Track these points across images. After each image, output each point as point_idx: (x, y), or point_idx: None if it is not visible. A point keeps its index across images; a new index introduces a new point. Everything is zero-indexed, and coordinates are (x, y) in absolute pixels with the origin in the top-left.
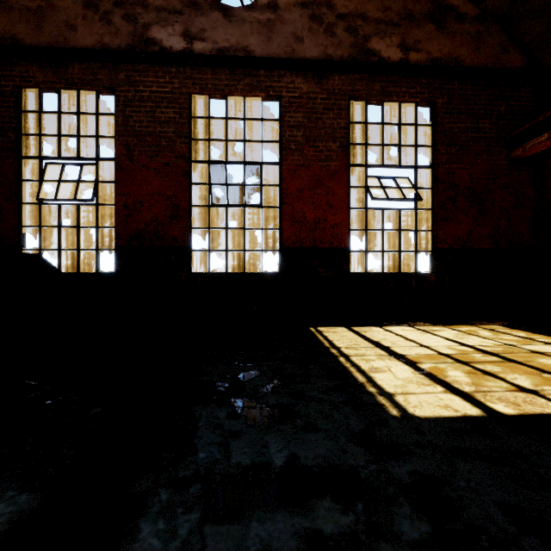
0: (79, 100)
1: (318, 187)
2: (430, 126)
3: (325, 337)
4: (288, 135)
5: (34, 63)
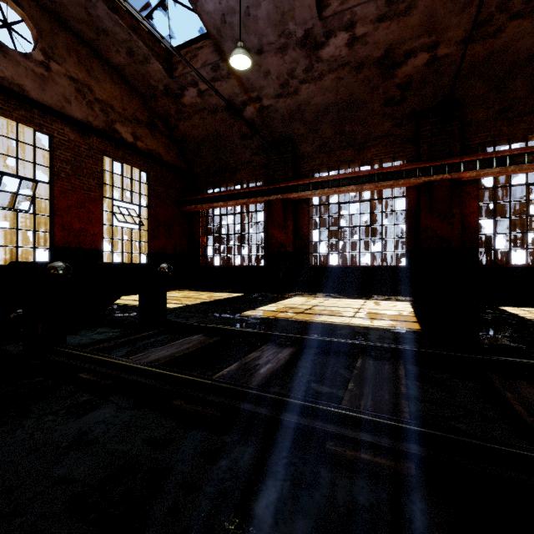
0: None
1: (83, 207)
2: (147, 184)
3: None
4: (59, 166)
5: None
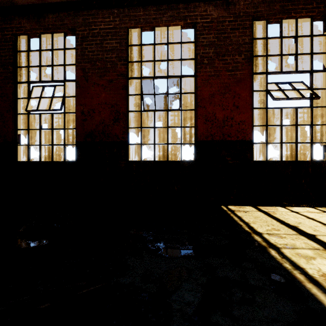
0: (53, 40)
1: (226, 92)
2: (324, 35)
3: (239, 218)
4: (202, 52)
5: (24, 17)
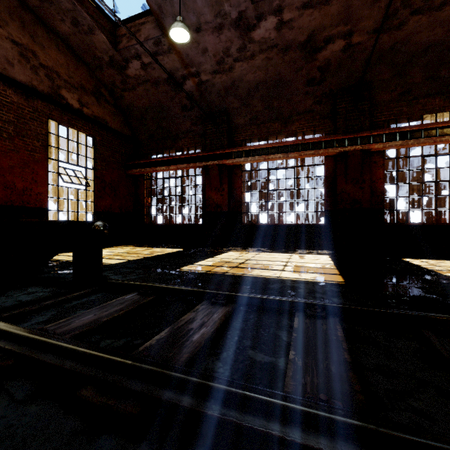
0: None
1: (26, 167)
2: (93, 148)
3: None
4: (1, 126)
5: None
